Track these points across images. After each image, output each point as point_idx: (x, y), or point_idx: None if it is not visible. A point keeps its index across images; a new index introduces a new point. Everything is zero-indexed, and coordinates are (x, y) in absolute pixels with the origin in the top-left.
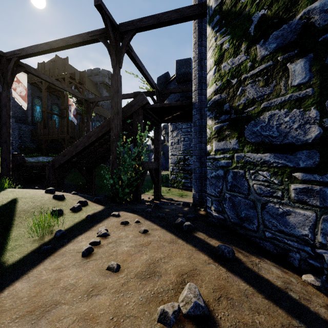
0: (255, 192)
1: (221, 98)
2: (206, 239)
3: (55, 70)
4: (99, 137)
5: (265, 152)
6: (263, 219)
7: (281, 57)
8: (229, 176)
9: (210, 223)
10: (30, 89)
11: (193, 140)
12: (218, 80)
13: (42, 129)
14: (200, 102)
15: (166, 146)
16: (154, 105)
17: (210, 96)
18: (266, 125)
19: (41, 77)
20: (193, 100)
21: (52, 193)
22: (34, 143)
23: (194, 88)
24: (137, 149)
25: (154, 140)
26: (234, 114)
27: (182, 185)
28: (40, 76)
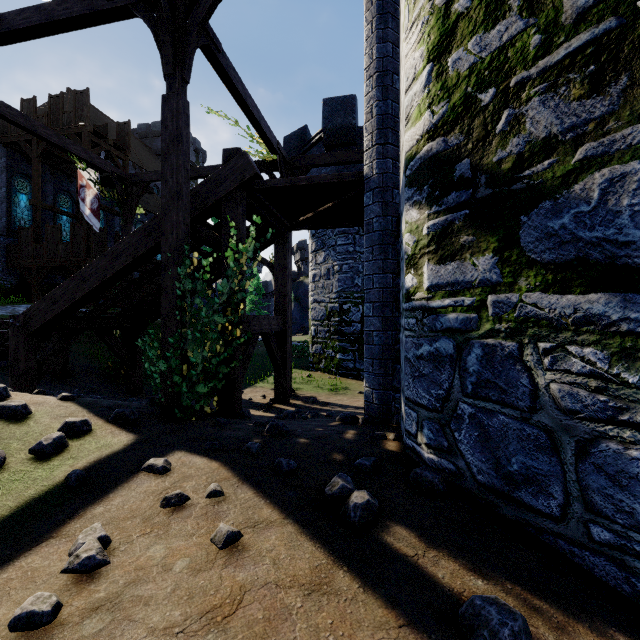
0: (557, 407)
1: (446, 148)
2: (421, 556)
3: (59, 117)
4: (139, 256)
5: (591, 291)
6: (584, 487)
7: None
8: (471, 355)
9: (420, 484)
10: (4, 156)
11: (366, 265)
12: (438, 99)
13: (30, 244)
14: (383, 174)
15: (304, 284)
16: (273, 182)
17: (415, 147)
18: (595, 209)
19: (1, 114)
20: (365, 170)
21: None
22: (13, 274)
23: (368, 143)
24: (227, 286)
25: (275, 268)
26: (488, 185)
27: (337, 365)
28: None
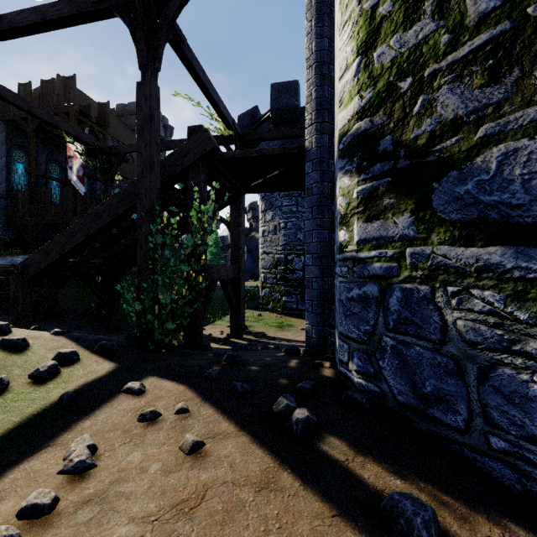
0: (462, 339)
1: (372, 126)
2: (350, 461)
3: (50, 99)
4: (118, 215)
5: (490, 245)
6: (484, 405)
7: (536, 5)
8: (392, 297)
9: (351, 403)
10: (4, 131)
11: (307, 222)
12: (366, 86)
13: (26, 205)
14: (320, 147)
15: (255, 239)
16: (229, 154)
17: (347, 126)
18: (493, 178)
19: (3, 96)
20: (306, 144)
21: (2, 334)
22: (12, 230)
23: (308, 121)
24: (191, 240)
25: (231, 225)
26: (406, 157)
27: (282, 306)
28: (0, 93)
